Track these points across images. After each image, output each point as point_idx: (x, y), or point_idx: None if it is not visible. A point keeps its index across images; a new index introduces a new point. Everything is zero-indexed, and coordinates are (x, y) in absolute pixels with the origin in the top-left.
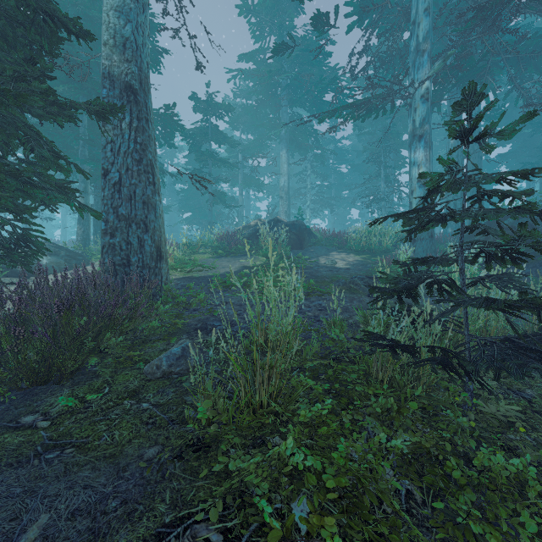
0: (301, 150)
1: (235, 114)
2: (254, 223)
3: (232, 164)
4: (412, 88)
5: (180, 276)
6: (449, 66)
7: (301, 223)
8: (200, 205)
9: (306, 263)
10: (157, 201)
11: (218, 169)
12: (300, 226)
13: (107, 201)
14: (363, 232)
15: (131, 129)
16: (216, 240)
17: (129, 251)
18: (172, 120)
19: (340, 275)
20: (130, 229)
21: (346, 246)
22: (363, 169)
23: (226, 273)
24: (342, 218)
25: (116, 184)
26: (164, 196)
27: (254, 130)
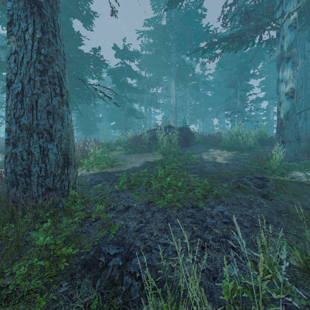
0: (183, 81)
1: (141, 60)
2: (154, 128)
3: (140, 90)
4: (279, 20)
5: (97, 171)
6: (307, 4)
7: (187, 129)
8: (121, 117)
9: (194, 160)
10: (64, 112)
11: (131, 95)
12: (186, 130)
13: (10, 112)
14: (226, 133)
15: (34, 40)
16: (128, 140)
17: (30, 161)
18: (99, 60)
19: (224, 171)
20: (32, 138)
21: (219, 145)
22: (222, 93)
23: (133, 168)
24: (208, 124)
25: (18, 94)
26: (100, 112)
27: (154, 70)
